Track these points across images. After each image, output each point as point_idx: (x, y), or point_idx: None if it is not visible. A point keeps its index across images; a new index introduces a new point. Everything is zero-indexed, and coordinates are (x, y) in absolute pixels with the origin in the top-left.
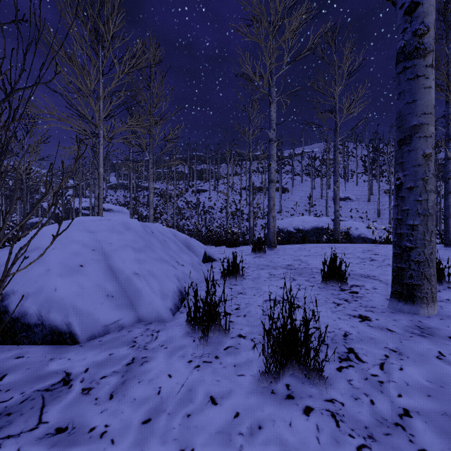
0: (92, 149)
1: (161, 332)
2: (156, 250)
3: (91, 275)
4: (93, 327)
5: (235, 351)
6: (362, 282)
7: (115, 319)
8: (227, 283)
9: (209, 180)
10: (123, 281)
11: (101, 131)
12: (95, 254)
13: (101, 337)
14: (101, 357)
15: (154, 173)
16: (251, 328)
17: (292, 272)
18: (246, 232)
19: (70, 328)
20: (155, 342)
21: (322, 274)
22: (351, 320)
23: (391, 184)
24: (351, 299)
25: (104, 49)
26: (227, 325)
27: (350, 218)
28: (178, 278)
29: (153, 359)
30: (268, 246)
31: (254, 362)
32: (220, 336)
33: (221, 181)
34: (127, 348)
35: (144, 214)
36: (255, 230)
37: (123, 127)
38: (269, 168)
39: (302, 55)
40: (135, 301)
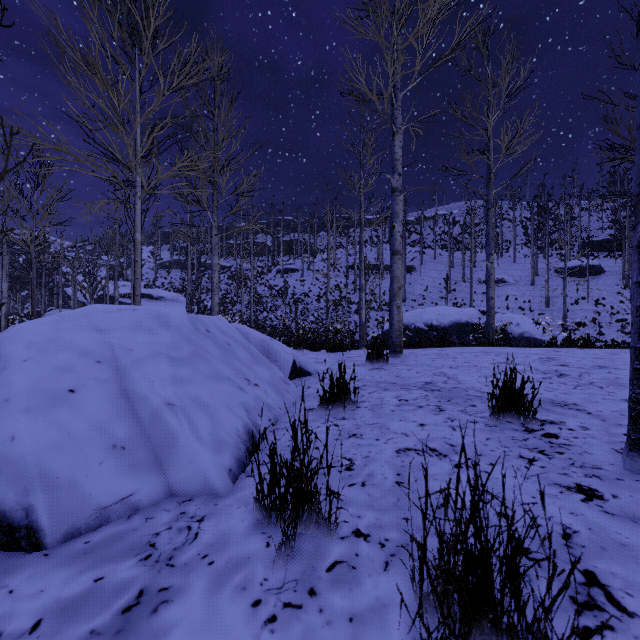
0: (125, 205)
1: (207, 521)
2: (211, 360)
3: (87, 409)
4: (77, 512)
5: (349, 577)
6: (558, 415)
7: (123, 493)
8: (330, 416)
9: (302, 255)
10: (146, 418)
11: (137, 177)
12: (101, 369)
13: (92, 532)
14: (76, 587)
15: (224, 246)
16: (378, 513)
17: (435, 395)
18: (354, 330)
19: (30, 516)
20: (191, 548)
21: (486, 400)
22: (567, 499)
23: (566, 260)
24: (551, 450)
25: (142, 53)
26: (333, 507)
27: (506, 309)
28: (247, 409)
29: (182, 593)
30: (391, 351)
31: (392, 609)
32: (320, 533)
33: (319, 257)
34: (135, 562)
35: (209, 304)
36: (368, 326)
37: (170, 170)
38: (392, 232)
39: (443, 59)
40: (165, 457)
